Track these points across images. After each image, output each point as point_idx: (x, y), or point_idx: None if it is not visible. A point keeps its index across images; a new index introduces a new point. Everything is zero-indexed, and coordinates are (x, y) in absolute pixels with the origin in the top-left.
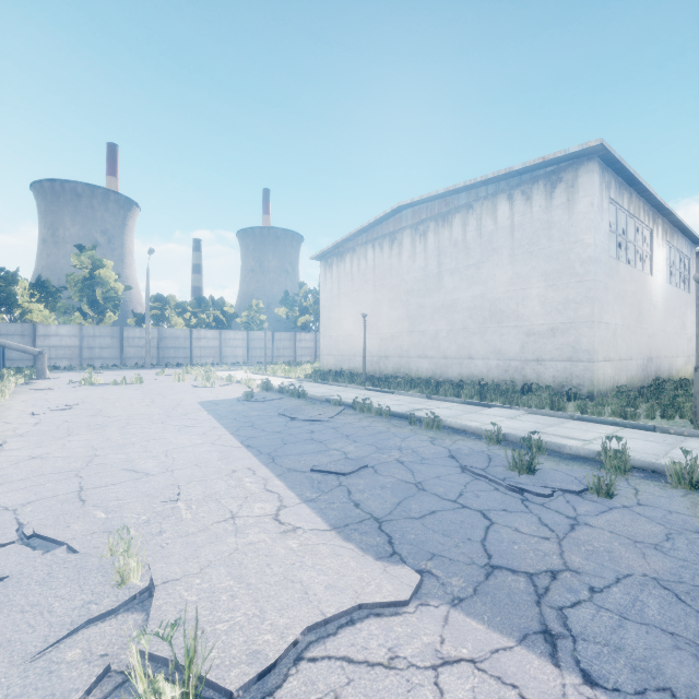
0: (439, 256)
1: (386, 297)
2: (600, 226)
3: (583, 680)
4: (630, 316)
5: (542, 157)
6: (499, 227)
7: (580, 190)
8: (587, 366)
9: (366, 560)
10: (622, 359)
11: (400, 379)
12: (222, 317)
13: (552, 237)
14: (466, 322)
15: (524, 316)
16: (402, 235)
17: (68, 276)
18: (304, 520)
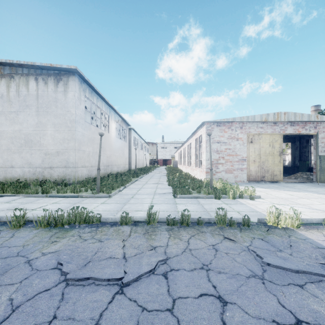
0: None
1: None
2: (79, 107)
3: None
4: (98, 148)
5: (50, 64)
6: (30, 94)
7: (70, 87)
8: (72, 170)
9: None
10: (93, 166)
11: None
12: None
13: (57, 106)
14: (10, 145)
15: (44, 144)
16: None
17: None
18: None
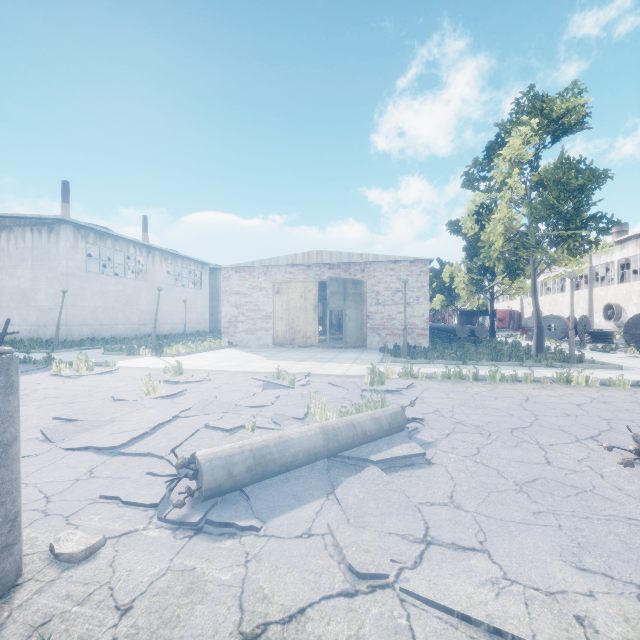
0: None
1: None
2: (75, 257)
3: None
4: (116, 302)
5: (40, 215)
6: (27, 246)
7: (61, 237)
8: (64, 328)
9: None
10: (104, 325)
11: None
12: None
13: (50, 258)
14: (10, 302)
15: (39, 300)
16: None
17: None
18: None
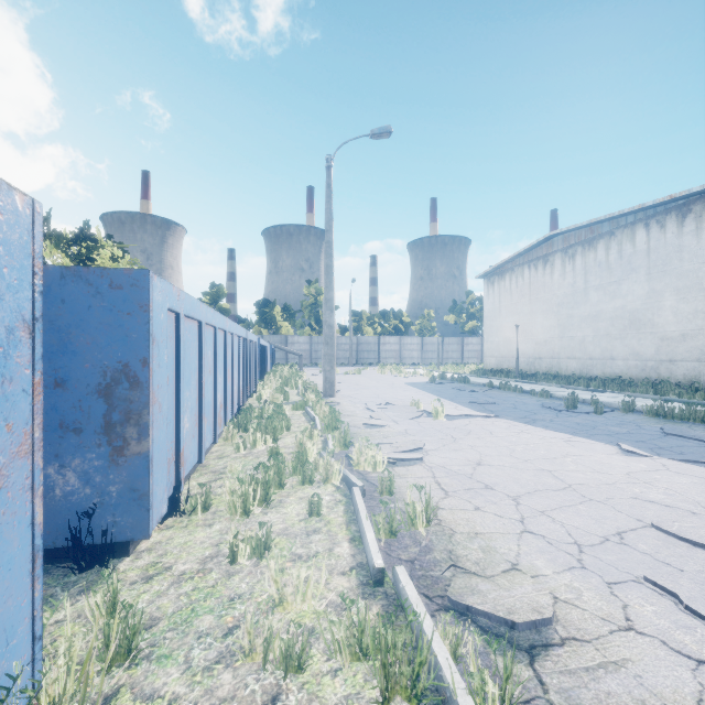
0: (585, 274)
1: (539, 309)
2: None
3: (528, 425)
4: None
5: (669, 196)
6: (637, 251)
7: None
8: None
9: (483, 413)
10: None
11: (546, 375)
12: (400, 326)
13: (682, 258)
14: (609, 329)
15: (659, 324)
16: (553, 257)
17: (302, 303)
18: (465, 409)
